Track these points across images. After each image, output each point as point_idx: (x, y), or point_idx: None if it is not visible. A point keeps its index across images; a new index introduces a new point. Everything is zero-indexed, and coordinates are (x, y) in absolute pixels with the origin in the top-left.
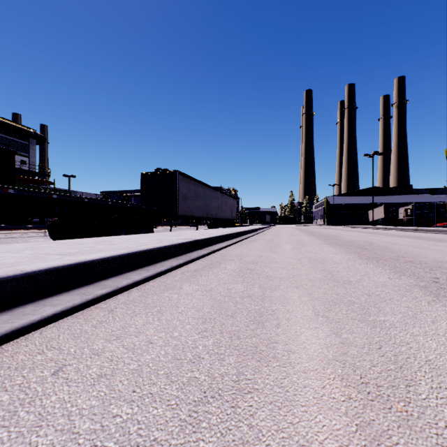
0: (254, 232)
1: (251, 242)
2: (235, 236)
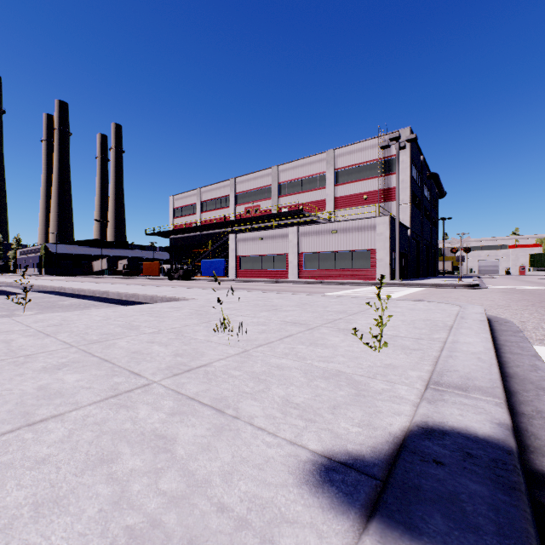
0: None
1: None
2: None
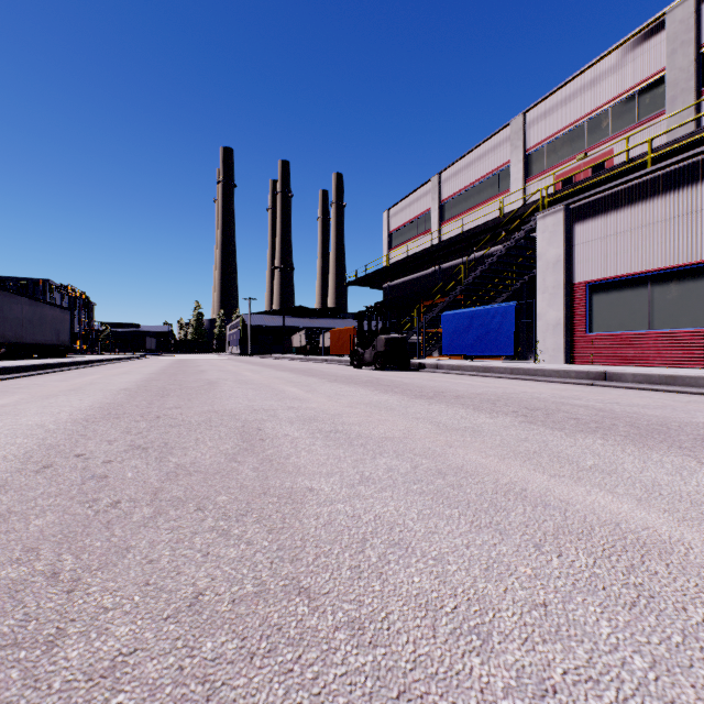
0: (84, 365)
1: (54, 375)
2: (33, 369)
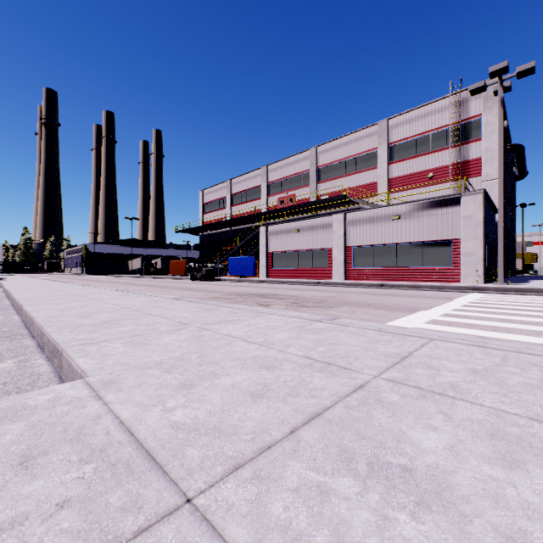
0: None
1: None
2: None
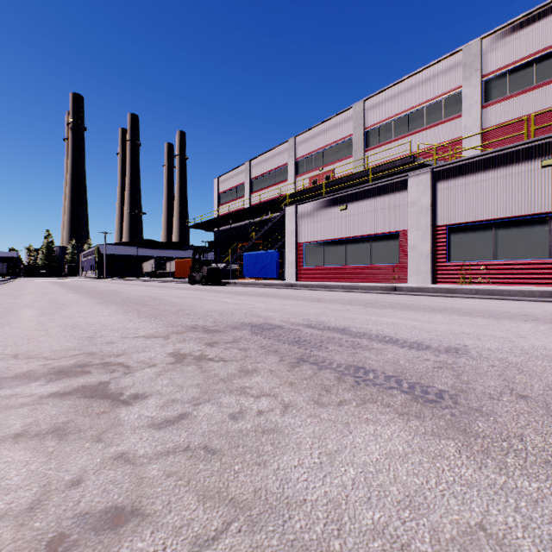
0: None
1: None
2: None
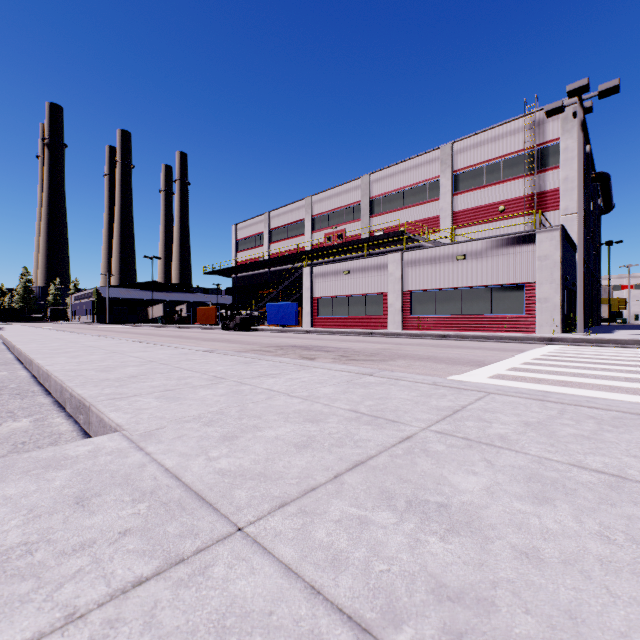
0: None
1: None
2: None
